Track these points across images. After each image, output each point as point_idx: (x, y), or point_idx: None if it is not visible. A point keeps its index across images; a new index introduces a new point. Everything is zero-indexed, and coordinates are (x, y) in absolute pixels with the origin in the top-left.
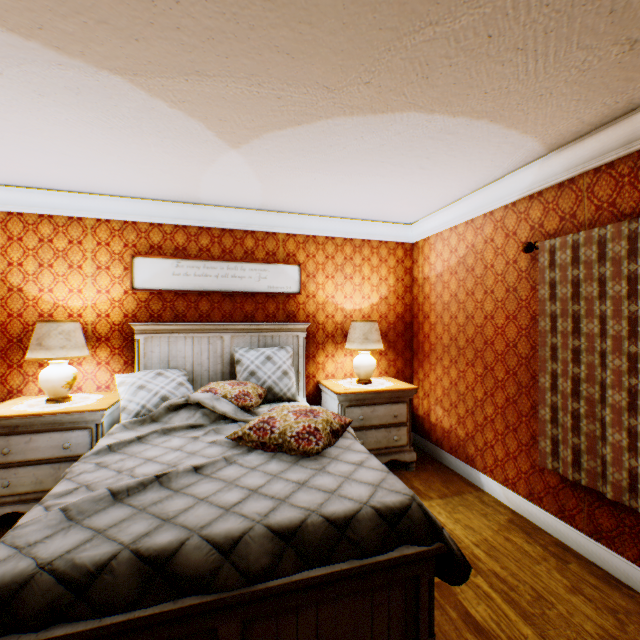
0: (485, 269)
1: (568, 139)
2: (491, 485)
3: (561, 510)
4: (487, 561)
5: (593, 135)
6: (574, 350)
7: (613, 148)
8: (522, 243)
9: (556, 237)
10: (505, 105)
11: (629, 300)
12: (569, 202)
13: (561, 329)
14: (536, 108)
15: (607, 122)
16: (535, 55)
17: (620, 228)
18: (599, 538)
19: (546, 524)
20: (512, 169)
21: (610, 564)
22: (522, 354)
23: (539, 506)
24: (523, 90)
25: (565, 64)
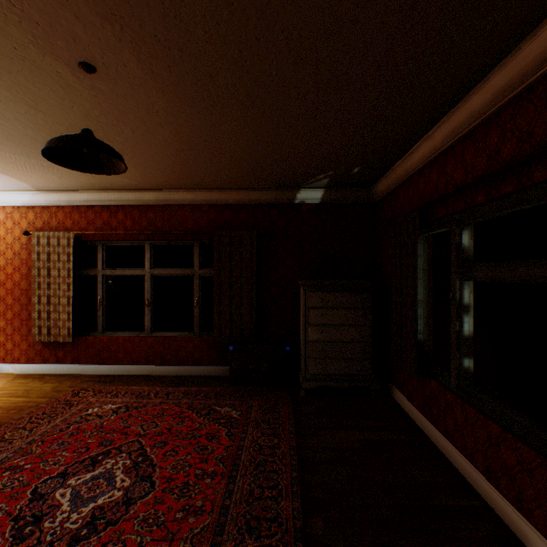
0: (1, 240)
1: (47, 189)
2: (5, 367)
3: (45, 359)
4: (1, 392)
5: (57, 193)
6: (50, 283)
7: (65, 201)
8: (25, 230)
9: (43, 231)
10: (11, 172)
11: (69, 262)
12: (48, 216)
13: (44, 274)
14: (27, 178)
15: (62, 190)
16: (23, 167)
17: (66, 234)
18: (60, 362)
19: (38, 370)
20: (18, 190)
21: (64, 370)
22: (25, 288)
23: (34, 363)
24: (19, 172)
25: (37, 173)
